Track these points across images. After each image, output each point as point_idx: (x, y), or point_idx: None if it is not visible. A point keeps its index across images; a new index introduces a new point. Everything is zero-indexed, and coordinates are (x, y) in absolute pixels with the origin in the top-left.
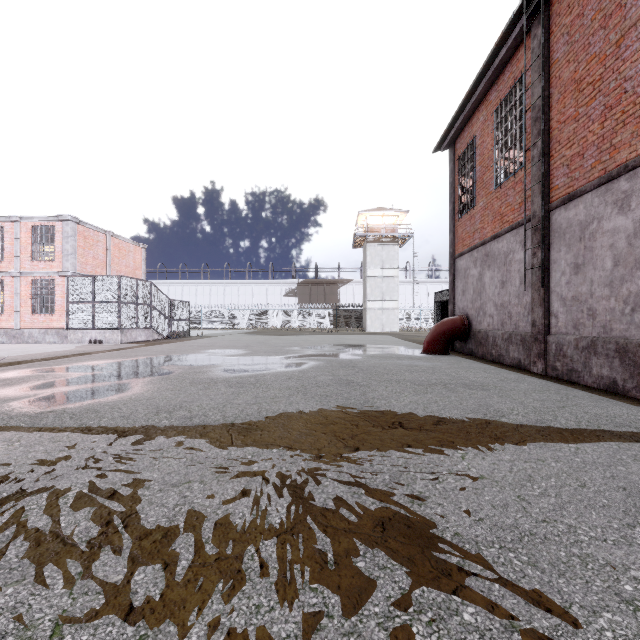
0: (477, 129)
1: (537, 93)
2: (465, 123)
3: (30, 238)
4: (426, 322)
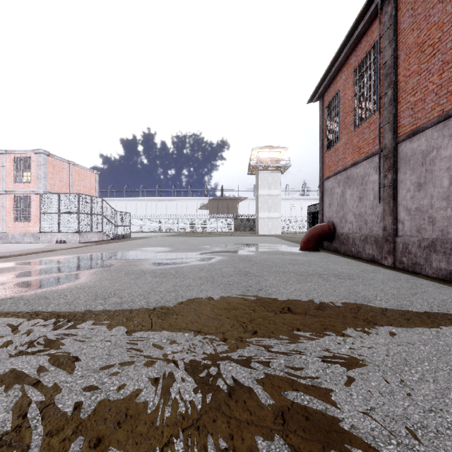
0: (340, 85)
1: (387, 55)
2: (331, 81)
3: (13, 166)
4: (300, 227)
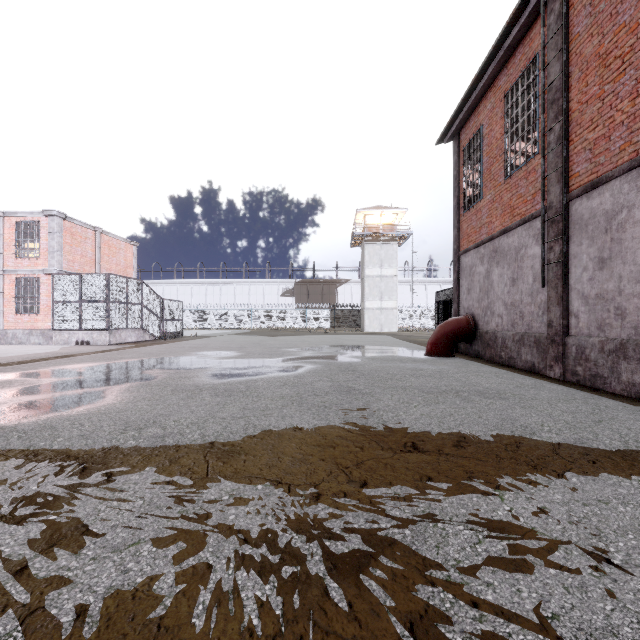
0: (484, 118)
1: (554, 73)
2: (471, 112)
3: (14, 234)
4: (425, 322)
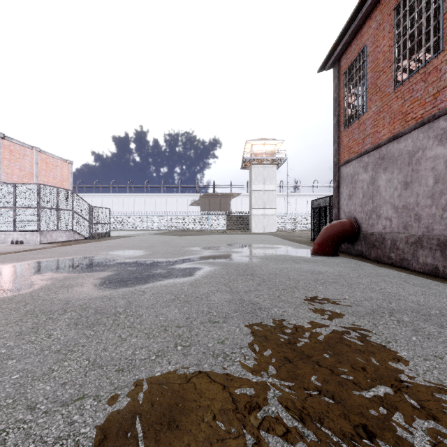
0: (368, 37)
1: None
2: (353, 36)
3: None
4: (296, 225)
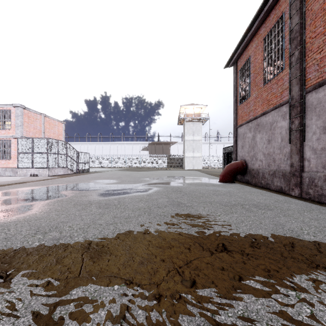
0: (251, 52)
1: (294, 22)
2: (243, 49)
3: None
4: (216, 164)
